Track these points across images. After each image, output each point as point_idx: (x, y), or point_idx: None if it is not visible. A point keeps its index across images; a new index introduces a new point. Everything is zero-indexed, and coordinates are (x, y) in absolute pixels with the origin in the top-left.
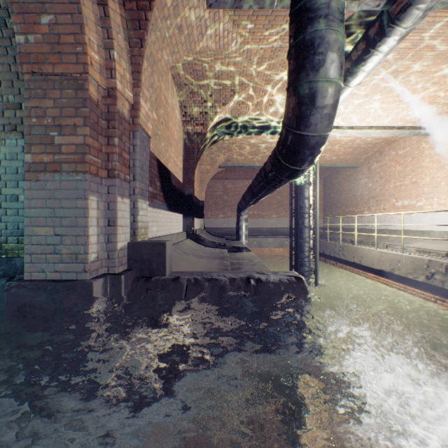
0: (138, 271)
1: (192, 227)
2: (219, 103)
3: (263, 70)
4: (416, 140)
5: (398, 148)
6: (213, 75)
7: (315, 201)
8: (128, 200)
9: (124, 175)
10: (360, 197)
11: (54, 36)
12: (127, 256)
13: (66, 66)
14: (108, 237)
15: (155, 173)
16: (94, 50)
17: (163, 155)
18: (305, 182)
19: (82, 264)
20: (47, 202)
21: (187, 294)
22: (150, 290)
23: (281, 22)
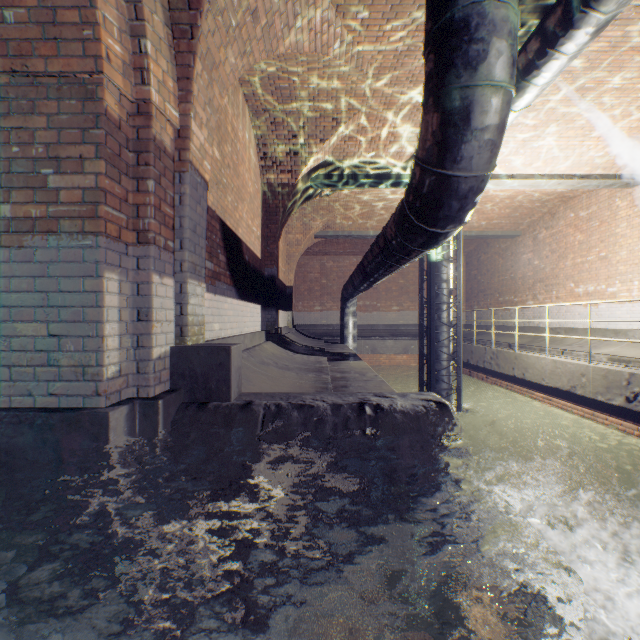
0: (187, 392)
1: (276, 324)
2: (315, 139)
3: (381, 87)
4: (607, 195)
5: (579, 207)
6: (306, 95)
7: (457, 285)
8: (171, 280)
9: (164, 240)
10: (521, 280)
11: (46, 12)
12: (169, 369)
13: (67, 61)
14: (137, 339)
15: (218, 241)
16: (112, 36)
17: (230, 214)
18: (443, 257)
19: (94, 382)
20: (36, 282)
21: (265, 430)
22: (204, 423)
23: (410, 7)
